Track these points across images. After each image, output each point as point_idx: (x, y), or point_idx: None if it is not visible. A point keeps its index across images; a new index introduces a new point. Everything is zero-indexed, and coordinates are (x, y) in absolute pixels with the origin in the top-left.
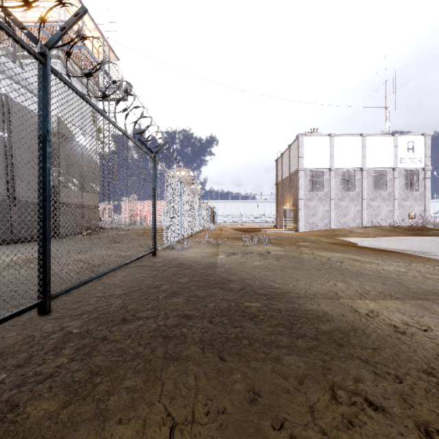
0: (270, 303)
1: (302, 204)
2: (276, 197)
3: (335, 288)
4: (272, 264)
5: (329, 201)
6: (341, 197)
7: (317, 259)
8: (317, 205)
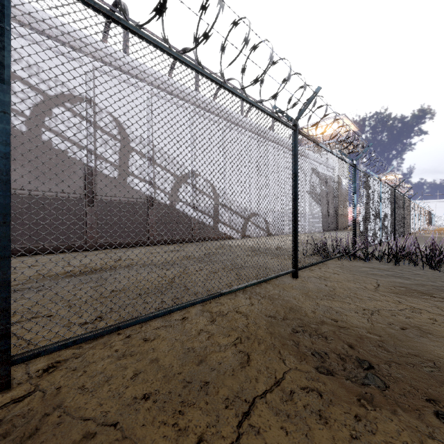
0: None
1: None
2: None
3: None
4: None
5: None
6: None
7: None
8: None
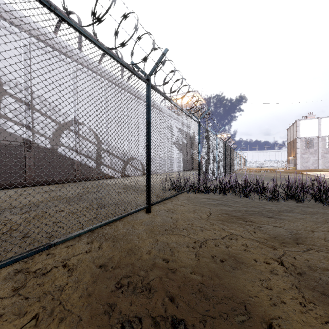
0: (258, 175)
1: (299, 156)
2: (287, 151)
3: (271, 175)
4: (263, 174)
5: (317, 154)
6: (326, 152)
7: (277, 174)
8: (309, 156)
